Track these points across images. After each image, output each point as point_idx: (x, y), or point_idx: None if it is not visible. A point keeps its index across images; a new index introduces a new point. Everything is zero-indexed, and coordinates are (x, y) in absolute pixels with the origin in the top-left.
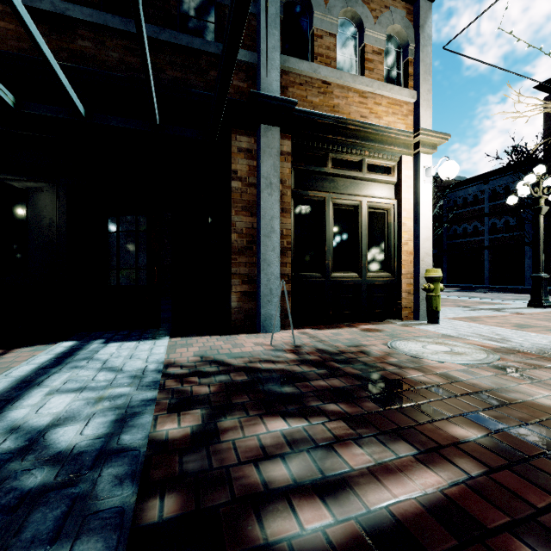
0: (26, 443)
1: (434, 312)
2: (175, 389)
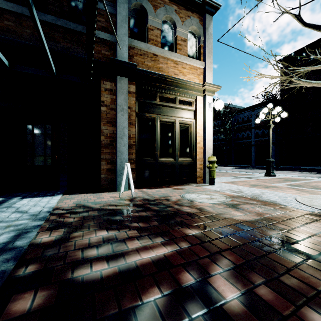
0: None
1: (212, 179)
2: (55, 220)
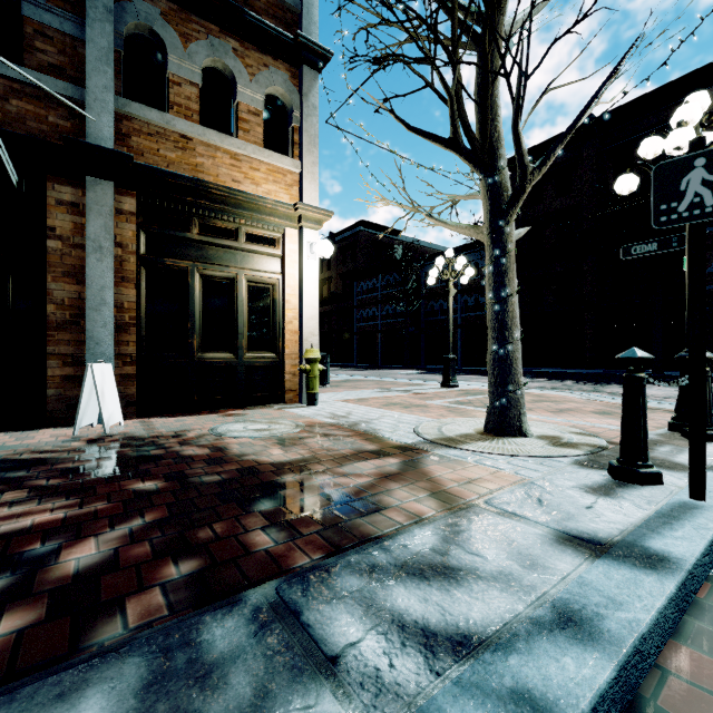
0: None
1: (311, 394)
2: None
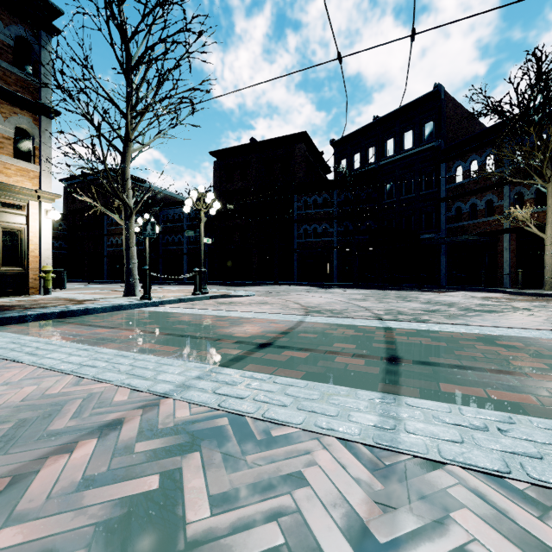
0: None
1: (46, 289)
2: None
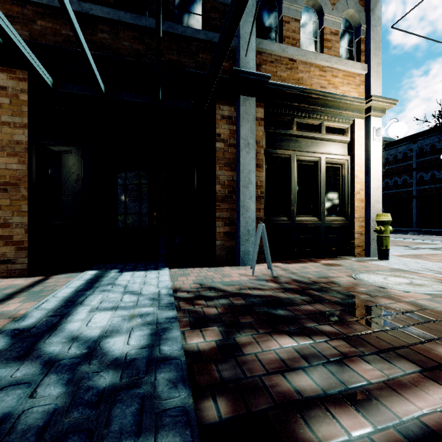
0: (87, 350)
1: (384, 250)
2: (188, 310)
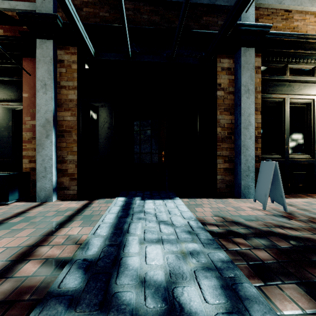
0: (166, 306)
1: None
2: (233, 249)
